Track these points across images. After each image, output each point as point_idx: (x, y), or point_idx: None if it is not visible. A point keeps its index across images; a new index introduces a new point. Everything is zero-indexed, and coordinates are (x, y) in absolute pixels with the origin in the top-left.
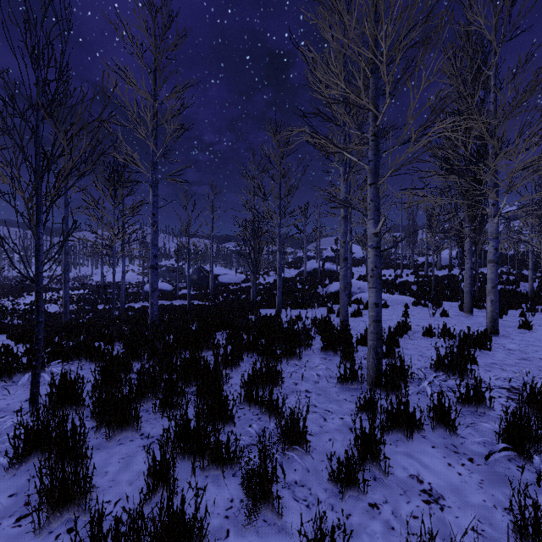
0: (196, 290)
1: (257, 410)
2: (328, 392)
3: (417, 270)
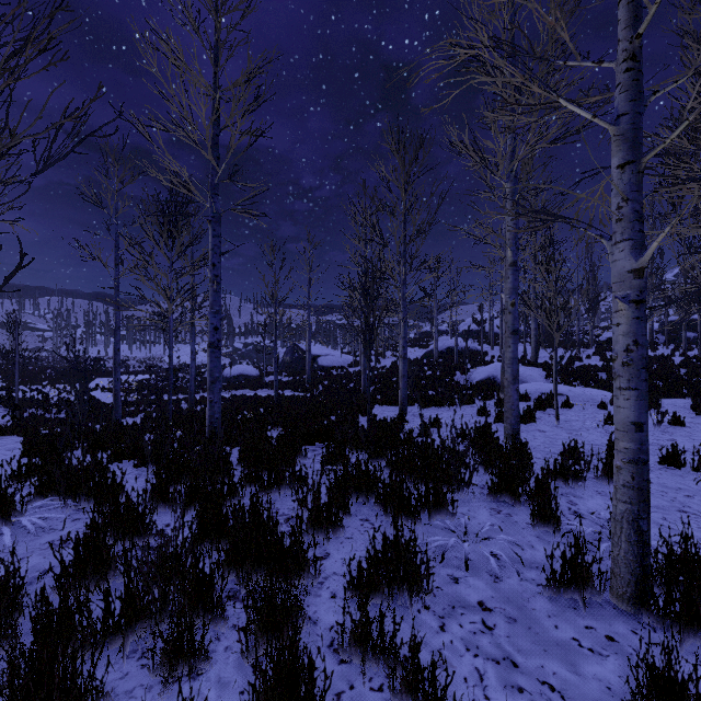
0: (288, 376)
1: (379, 670)
2: (529, 612)
3: (602, 349)
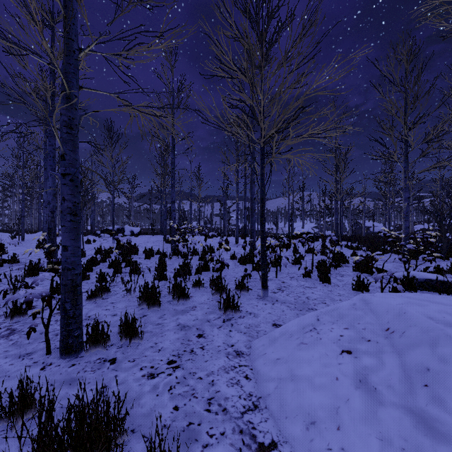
0: None
1: None
2: None
3: None
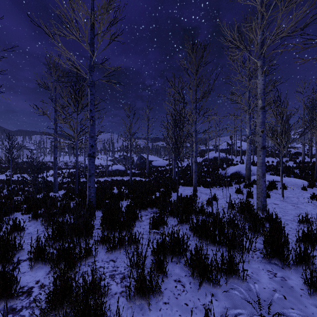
0: (138, 170)
1: None
2: None
3: (292, 158)
